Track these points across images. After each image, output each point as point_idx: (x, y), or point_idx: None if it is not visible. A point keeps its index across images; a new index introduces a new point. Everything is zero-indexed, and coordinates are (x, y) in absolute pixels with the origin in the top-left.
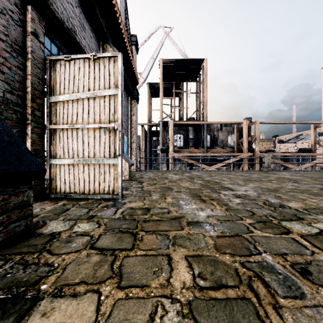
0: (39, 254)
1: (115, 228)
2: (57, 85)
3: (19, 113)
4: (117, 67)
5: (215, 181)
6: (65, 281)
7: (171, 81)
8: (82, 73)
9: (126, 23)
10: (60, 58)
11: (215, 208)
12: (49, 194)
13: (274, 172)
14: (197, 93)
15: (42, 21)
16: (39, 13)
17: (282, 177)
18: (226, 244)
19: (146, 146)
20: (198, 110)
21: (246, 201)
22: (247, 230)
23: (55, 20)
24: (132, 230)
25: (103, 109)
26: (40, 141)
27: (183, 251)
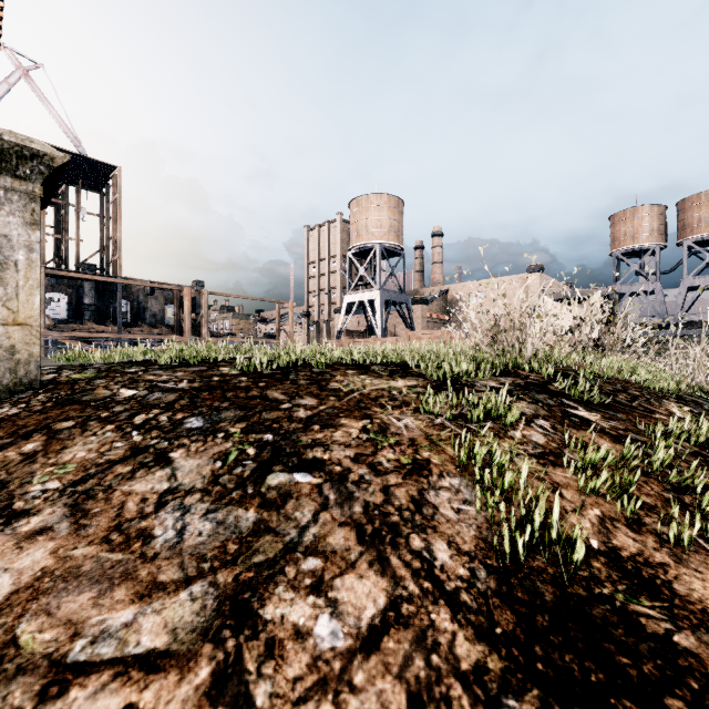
0: None
1: None
2: None
3: None
4: None
5: None
6: None
7: None
8: None
9: None
10: None
11: None
12: None
13: None
14: (102, 216)
15: None
16: None
17: None
18: None
19: None
20: (104, 251)
21: None
22: None
23: None
24: None
25: None
26: None
27: None
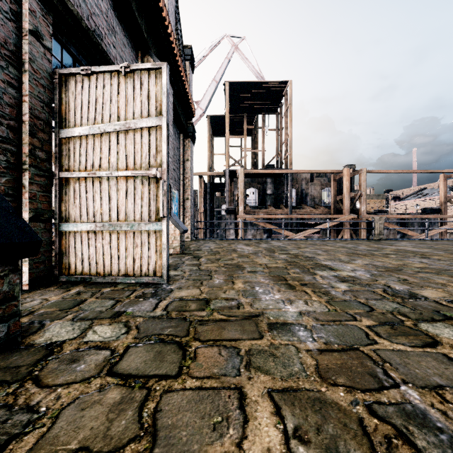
0: (19, 386)
1: (152, 335)
2: (71, 112)
3: (10, 154)
4: (161, 84)
5: (305, 255)
6: (51, 447)
7: (241, 112)
8: (107, 95)
9: (177, 28)
10: (75, 72)
11: (310, 299)
12: (59, 275)
13: (390, 242)
14: (277, 129)
15: (48, 15)
16: (43, 3)
17: (403, 250)
18: (335, 365)
19: (206, 204)
20: (279, 154)
21: (357, 288)
22: (366, 340)
23: (68, 15)
24: (180, 339)
25: (140, 148)
26: (44, 196)
27: (265, 379)
